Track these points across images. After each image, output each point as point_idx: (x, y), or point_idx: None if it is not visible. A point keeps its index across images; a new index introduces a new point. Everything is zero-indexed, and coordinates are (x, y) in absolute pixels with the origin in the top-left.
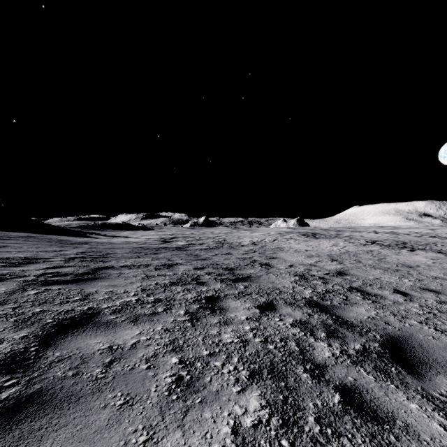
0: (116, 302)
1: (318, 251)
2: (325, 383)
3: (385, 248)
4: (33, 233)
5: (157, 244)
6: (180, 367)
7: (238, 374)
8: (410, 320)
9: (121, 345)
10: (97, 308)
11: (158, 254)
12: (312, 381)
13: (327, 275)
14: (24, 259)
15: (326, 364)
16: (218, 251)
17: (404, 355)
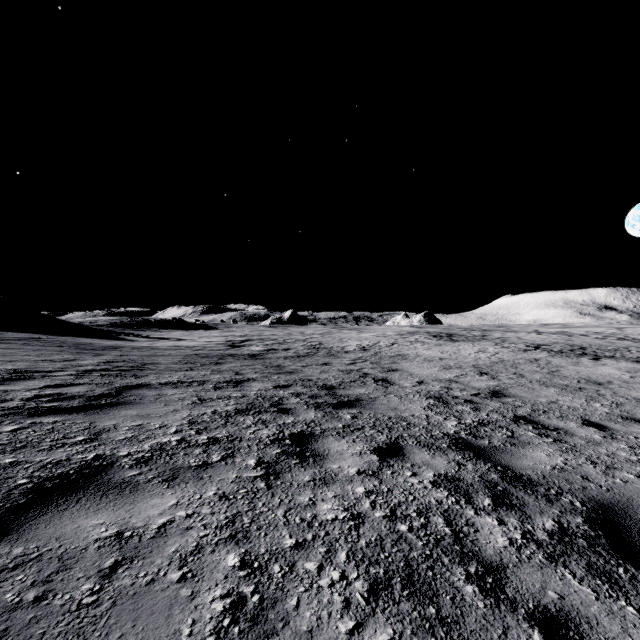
0: (144, 444)
1: (459, 360)
2: (510, 607)
3: (556, 355)
4: (39, 334)
5: (221, 350)
6: (242, 574)
7: (348, 590)
8: (621, 473)
9: (140, 529)
10: (110, 456)
11: (222, 365)
12: (485, 603)
13: (477, 397)
14: (13, 373)
15: (503, 562)
16: (311, 359)
17: (630, 540)
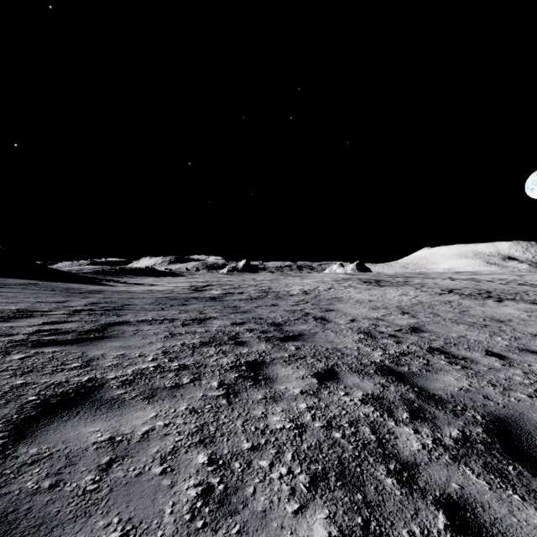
0: (127, 369)
1: (385, 302)
2: (421, 495)
3: (466, 298)
4: (35, 280)
5: (187, 294)
6: (210, 469)
7: (294, 481)
8: (515, 393)
9: (128, 435)
10: (101, 379)
11: (188, 306)
12: (401, 491)
13: (399, 332)
14: (16, 312)
15: (416, 461)
16: (261, 301)
17: (519, 445)
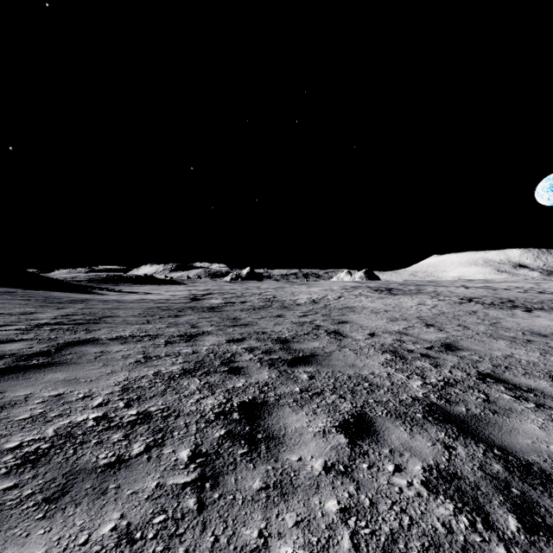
0: (49, 426)
1: (403, 312)
2: None
3: (491, 307)
4: (15, 288)
5: (183, 303)
6: None
7: None
8: None
9: None
10: None
11: (180, 317)
12: None
13: (432, 350)
14: None
15: None
16: (265, 312)
17: None
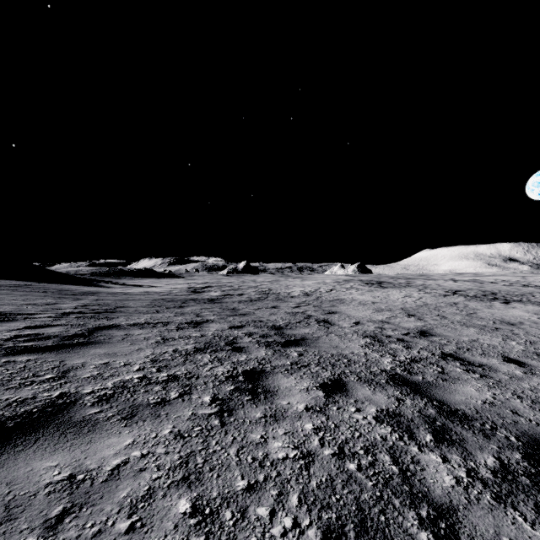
0: (108, 381)
1: (389, 304)
2: None
3: (472, 299)
4: (28, 281)
5: (184, 295)
6: (192, 523)
7: (301, 539)
8: None
9: (93, 471)
10: (74, 394)
11: (184, 308)
12: None
13: (408, 336)
14: None
15: (453, 504)
16: (261, 303)
17: None
